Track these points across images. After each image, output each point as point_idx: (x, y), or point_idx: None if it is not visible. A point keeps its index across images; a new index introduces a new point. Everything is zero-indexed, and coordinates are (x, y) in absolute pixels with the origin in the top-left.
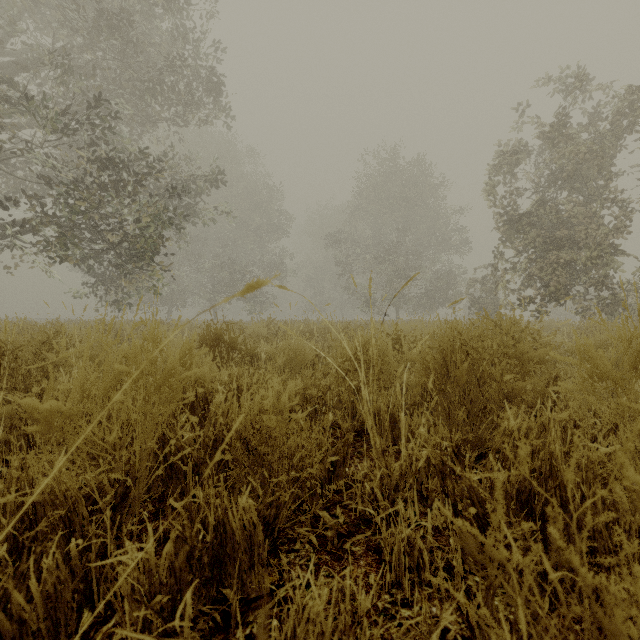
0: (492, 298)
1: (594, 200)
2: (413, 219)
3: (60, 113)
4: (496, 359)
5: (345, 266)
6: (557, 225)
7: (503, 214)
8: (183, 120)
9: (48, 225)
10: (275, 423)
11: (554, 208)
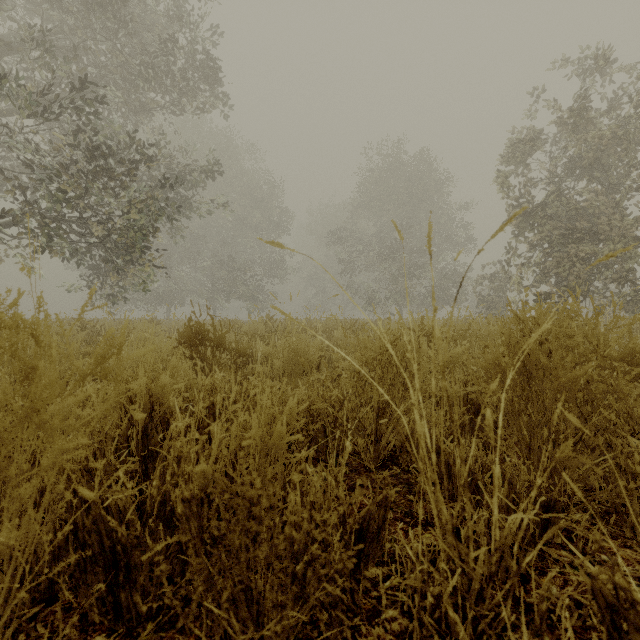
0: (500, 296)
1: (617, 189)
2: (417, 215)
3: (40, 91)
4: (618, 364)
5: (347, 264)
6: (575, 217)
7: (516, 206)
8: (179, 109)
9: (30, 215)
10: (259, 492)
11: (572, 198)
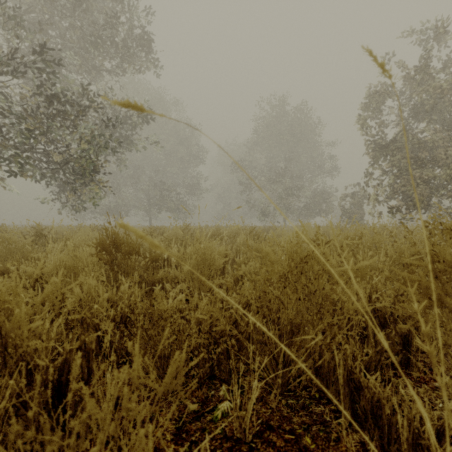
0: (358, 209)
1: (451, 128)
2: (297, 150)
3: (9, 51)
4: None
5: (246, 186)
6: (418, 149)
7: (372, 142)
8: (121, 70)
9: (5, 147)
10: None
11: (416, 135)
